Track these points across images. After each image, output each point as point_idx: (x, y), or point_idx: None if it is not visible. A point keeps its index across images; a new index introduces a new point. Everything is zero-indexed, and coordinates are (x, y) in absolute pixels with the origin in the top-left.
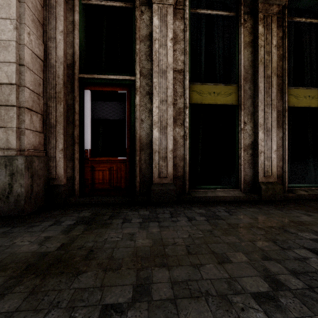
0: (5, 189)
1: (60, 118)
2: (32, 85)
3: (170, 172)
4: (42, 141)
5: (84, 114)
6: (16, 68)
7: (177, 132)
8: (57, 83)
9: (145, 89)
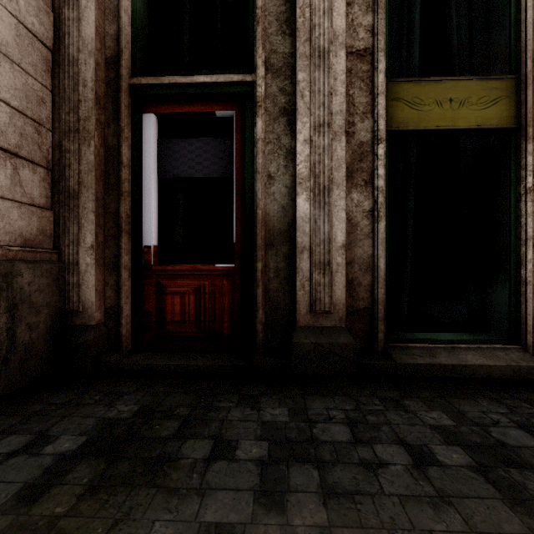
0: None
1: (89, 176)
2: (17, 97)
3: (338, 300)
4: (49, 228)
5: (143, 168)
6: None
7: (354, 203)
8: (83, 99)
9: (277, 103)
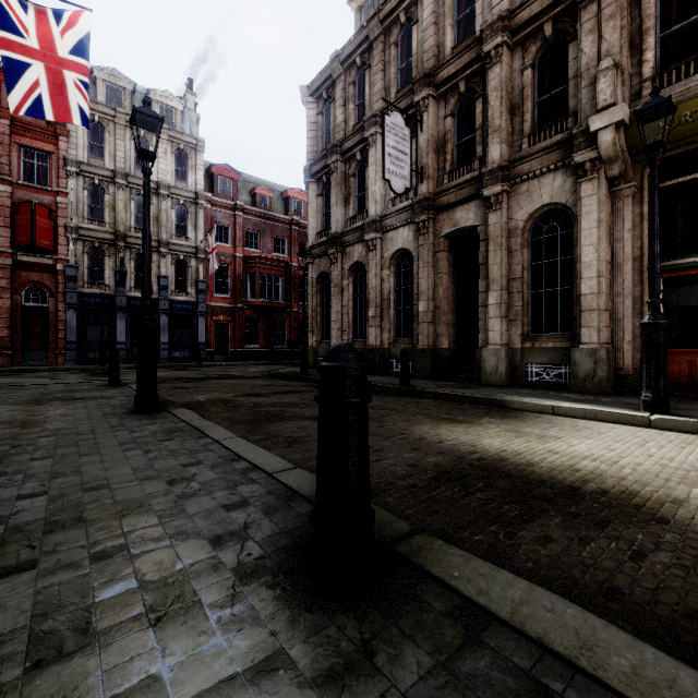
0: (590, 373)
1: (628, 312)
2: (605, 289)
3: None
4: (610, 335)
5: None
6: (597, 281)
7: None
8: (624, 280)
9: None
